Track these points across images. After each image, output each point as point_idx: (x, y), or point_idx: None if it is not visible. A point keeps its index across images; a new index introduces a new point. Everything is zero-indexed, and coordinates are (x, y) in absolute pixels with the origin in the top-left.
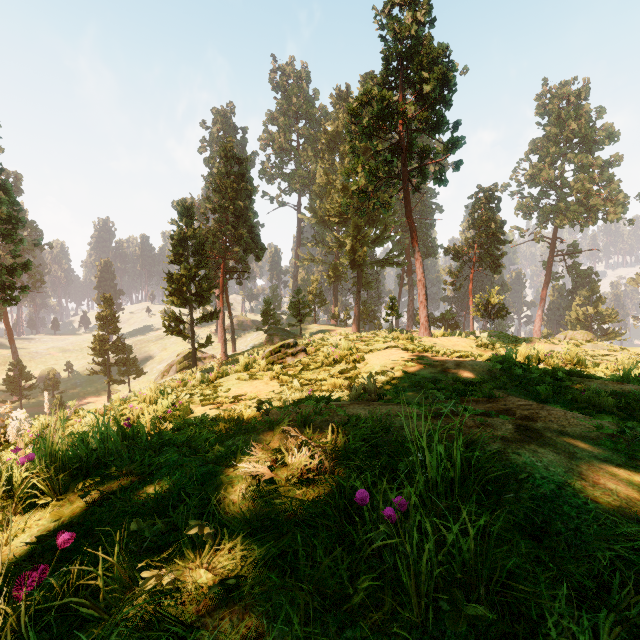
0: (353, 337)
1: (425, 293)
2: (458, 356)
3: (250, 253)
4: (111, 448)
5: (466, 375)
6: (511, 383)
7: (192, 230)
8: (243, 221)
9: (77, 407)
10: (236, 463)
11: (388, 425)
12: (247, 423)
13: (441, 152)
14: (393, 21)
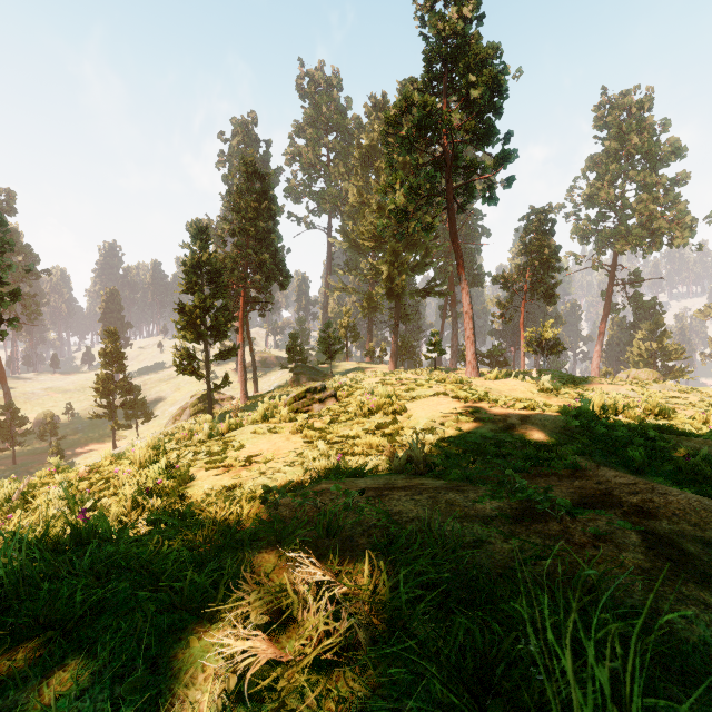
0: (391, 379)
1: (473, 327)
2: (521, 407)
3: (274, 281)
4: (36, 571)
5: (536, 434)
6: (594, 445)
7: (207, 255)
8: (266, 245)
9: (78, 455)
10: (216, 612)
11: (455, 542)
12: (246, 524)
13: (491, 166)
14: (436, 17)
